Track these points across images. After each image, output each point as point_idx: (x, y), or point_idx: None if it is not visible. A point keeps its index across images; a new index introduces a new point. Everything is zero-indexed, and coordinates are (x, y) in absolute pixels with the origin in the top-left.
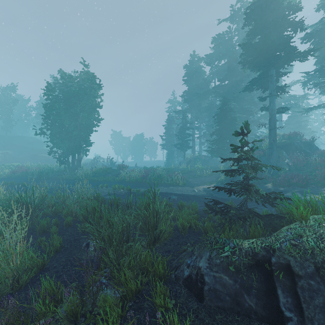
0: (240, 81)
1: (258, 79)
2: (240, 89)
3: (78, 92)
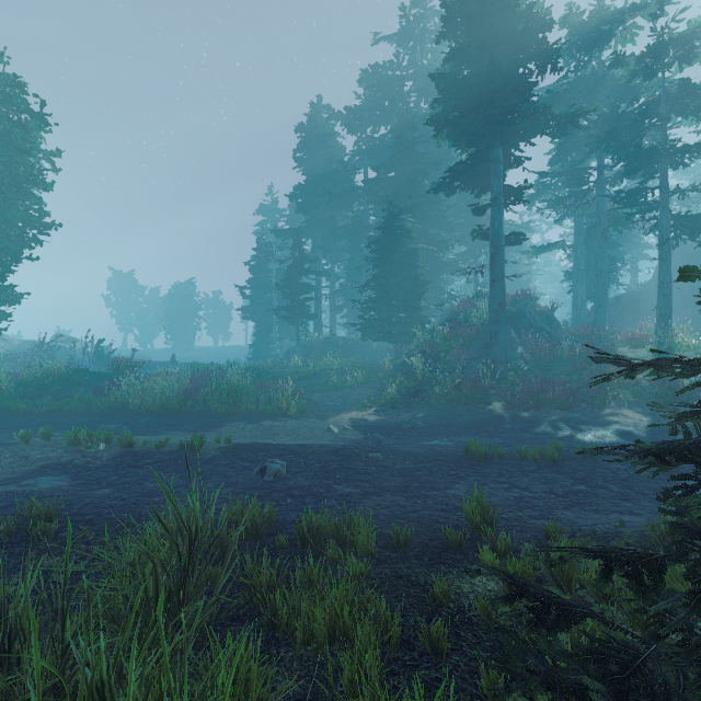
0: (422, 173)
1: (468, 166)
2: (421, 192)
3: None
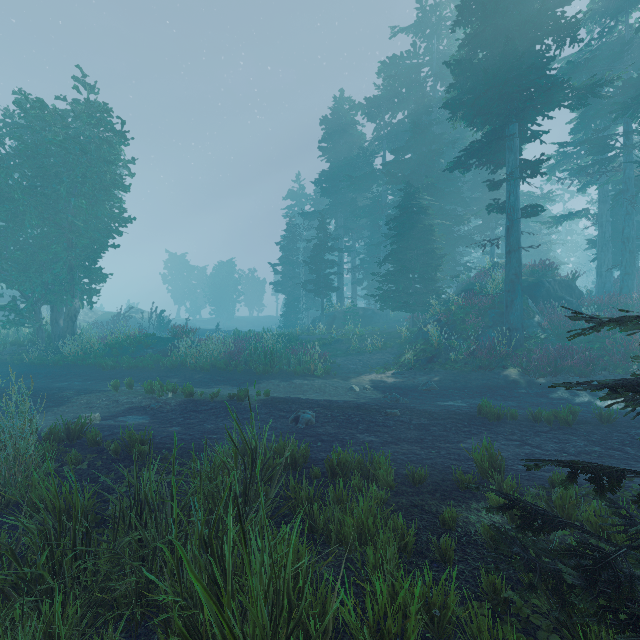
0: (438, 153)
1: (483, 144)
2: (437, 171)
3: (64, 145)
